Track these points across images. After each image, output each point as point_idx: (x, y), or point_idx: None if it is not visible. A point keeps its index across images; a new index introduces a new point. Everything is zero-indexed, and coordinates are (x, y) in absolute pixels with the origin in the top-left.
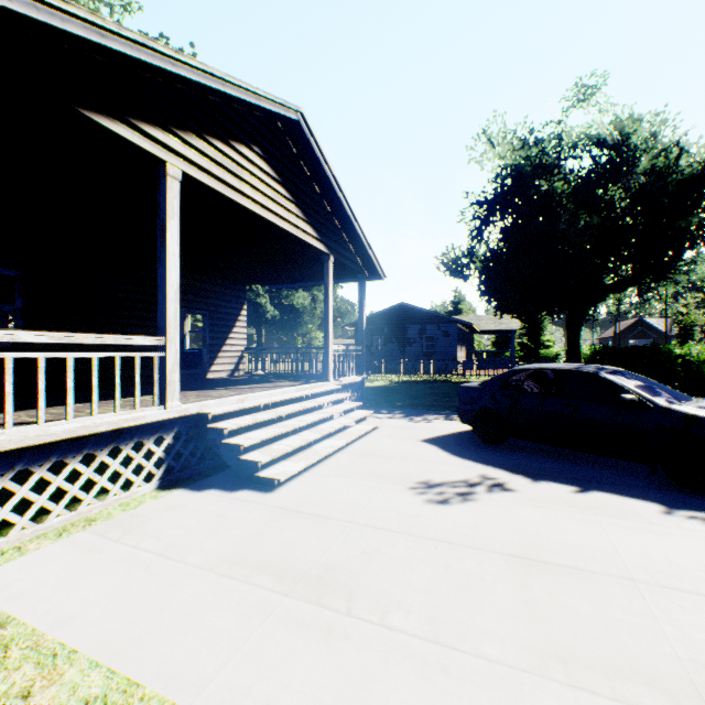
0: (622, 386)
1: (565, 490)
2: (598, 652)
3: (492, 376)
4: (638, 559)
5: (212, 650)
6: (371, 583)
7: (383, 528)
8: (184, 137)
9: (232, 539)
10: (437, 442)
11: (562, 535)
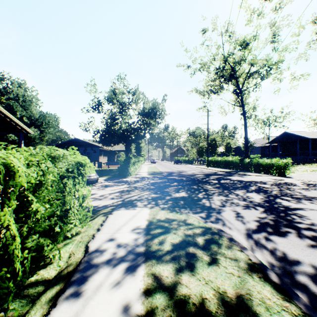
0: None
1: None
2: None
3: (106, 167)
4: None
5: None
6: None
7: None
8: None
9: None
10: None
11: None
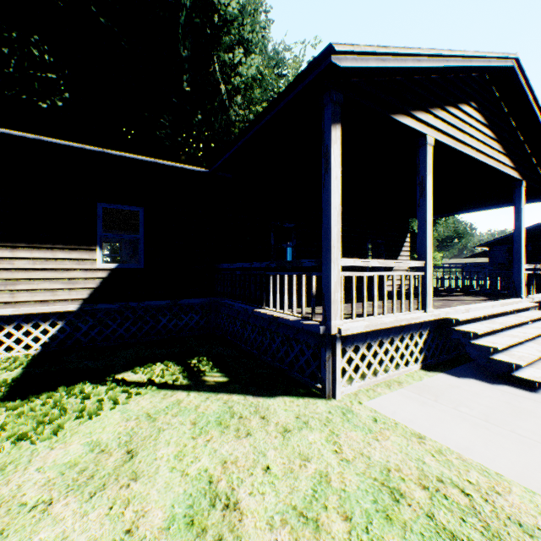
0: None
1: None
2: None
3: None
4: None
5: None
6: None
7: None
8: (433, 112)
9: None
10: None
11: None
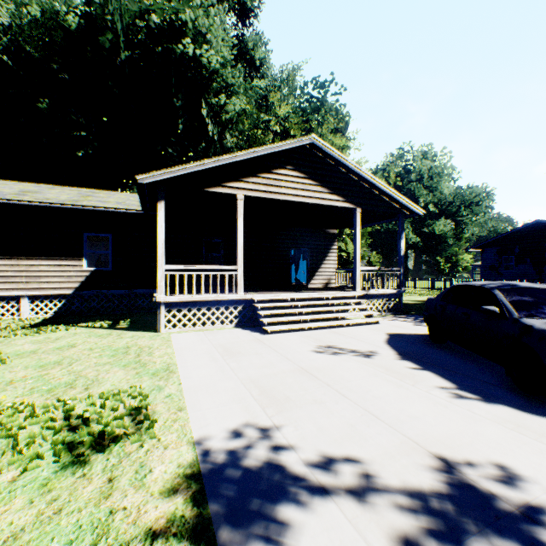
0: (499, 300)
1: (405, 366)
2: (265, 385)
3: None
4: (353, 385)
5: (191, 354)
6: (242, 358)
7: (276, 351)
8: (246, 180)
9: (229, 341)
10: (396, 335)
11: (341, 372)
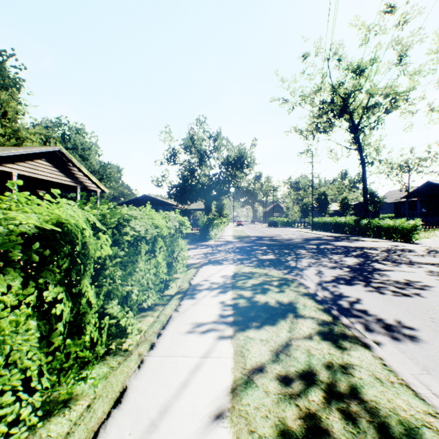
0: None
1: None
2: None
3: None
4: None
5: None
6: None
7: None
8: (19, 164)
9: None
10: None
11: None
